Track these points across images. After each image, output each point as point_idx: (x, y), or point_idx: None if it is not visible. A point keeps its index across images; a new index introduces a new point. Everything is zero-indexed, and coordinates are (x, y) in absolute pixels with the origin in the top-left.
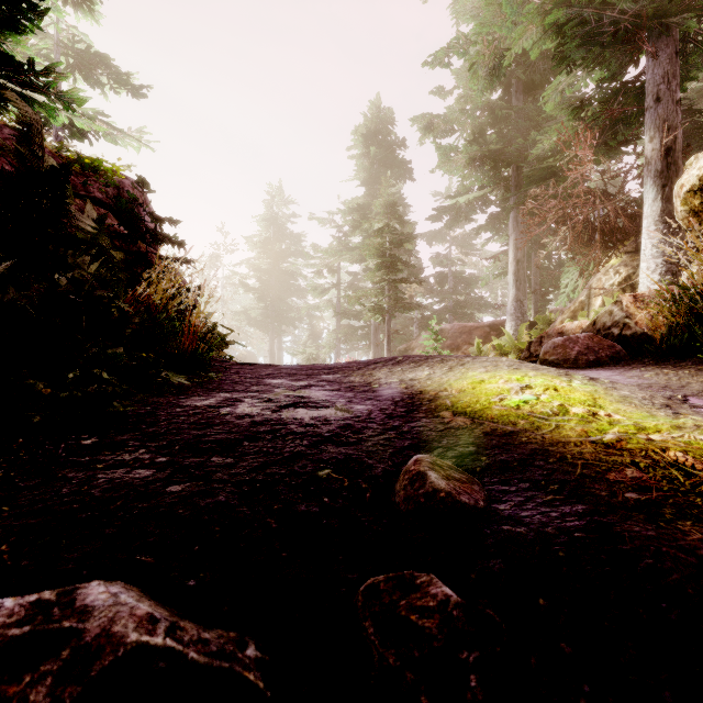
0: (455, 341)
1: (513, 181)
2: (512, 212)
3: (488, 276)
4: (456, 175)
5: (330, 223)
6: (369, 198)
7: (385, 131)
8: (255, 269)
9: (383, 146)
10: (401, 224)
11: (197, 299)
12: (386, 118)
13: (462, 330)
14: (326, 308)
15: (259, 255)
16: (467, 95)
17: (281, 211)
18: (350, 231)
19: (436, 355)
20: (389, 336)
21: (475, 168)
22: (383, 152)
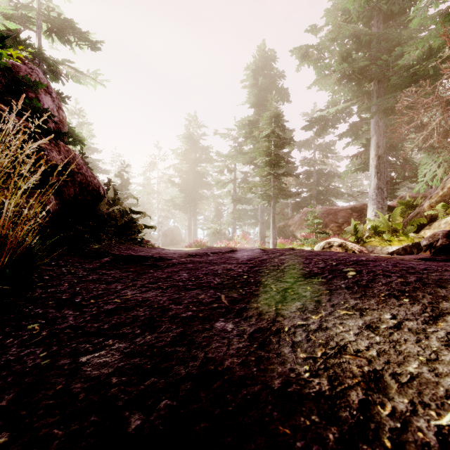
0: (323, 220)
1: (375, 93)
2: (374, 118)
3: (347, 171)
4: (328, 90)
5: (228, 137)
6: (257, 116)
7: (268, 66)
8: (178, 171)
9: (267, 78)
10: (283, 131)
11: (102, 186)
12: (269, 56)
13: (329, 211)
14: (226, 196)
15: (181, 161)
16: (334, 30)
17: (196, 131)
18: (243, 141)
19: (417, 266)
20: (274, 217)
21: (343, 84)
22: (268, 81)
